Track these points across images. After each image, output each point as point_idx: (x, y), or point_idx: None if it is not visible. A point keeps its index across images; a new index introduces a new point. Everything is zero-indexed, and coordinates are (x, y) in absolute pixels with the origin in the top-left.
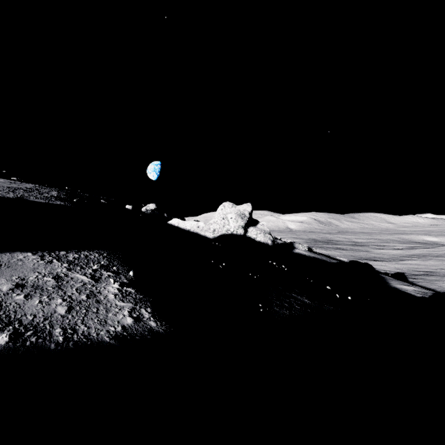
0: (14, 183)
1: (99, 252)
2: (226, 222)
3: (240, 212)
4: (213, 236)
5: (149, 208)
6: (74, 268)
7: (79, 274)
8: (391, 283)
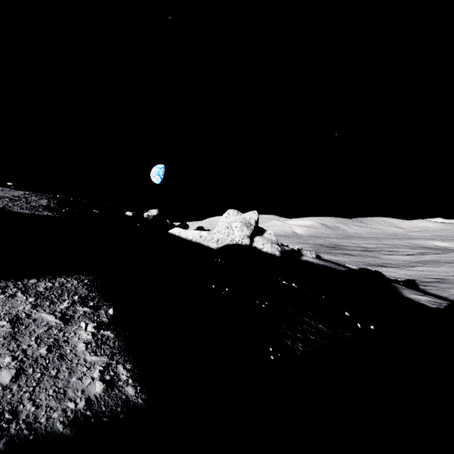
0: (1, 191)
1: (79, 277)
2: (230, 231)
3: (245, 220)
4: (217, 246)
5: (151, 214)
6: (41, 304)
7: (46, 313)
8: (403, 292)
